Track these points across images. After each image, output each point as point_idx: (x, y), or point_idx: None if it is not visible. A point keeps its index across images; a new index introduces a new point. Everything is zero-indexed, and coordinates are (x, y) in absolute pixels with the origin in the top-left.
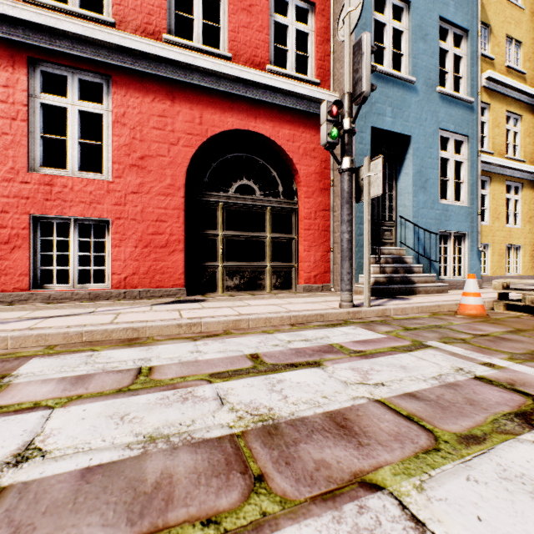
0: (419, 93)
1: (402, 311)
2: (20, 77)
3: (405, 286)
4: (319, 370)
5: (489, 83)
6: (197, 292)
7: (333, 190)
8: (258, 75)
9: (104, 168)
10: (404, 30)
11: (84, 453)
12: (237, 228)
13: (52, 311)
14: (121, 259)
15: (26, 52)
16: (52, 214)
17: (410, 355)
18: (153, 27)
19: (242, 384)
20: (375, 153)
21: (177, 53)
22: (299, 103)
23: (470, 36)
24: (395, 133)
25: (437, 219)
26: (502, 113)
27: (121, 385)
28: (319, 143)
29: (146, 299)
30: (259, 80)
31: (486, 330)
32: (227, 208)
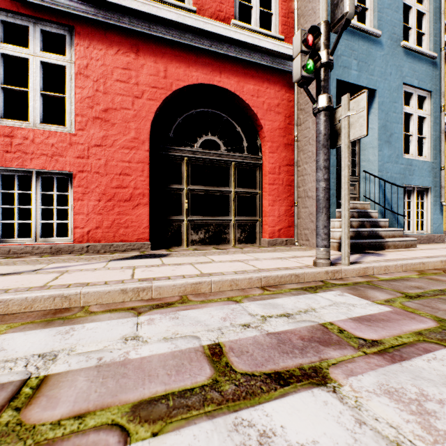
0: (384, 47)
1: (385, 270)
2: None
3: (374, 241)
4: (329, 398)
5: None
6: (162, 246)
7: (297, 145)
8: (222, 28)
9: (67, 121)
10: None
11: None
12: (202, 182)
13: None
14: (84, 213)
15: None
16: (13, 167)
17: None
18: None
19: None
20: None
21: (140, 3)
22: (264, 59)
23: None
24: (360, 87)
25: (401, 173)
26: None
27: None
28: (283, 98)
29: (109, 253)
30: (224, 33)
31: None
32: (192, 162)
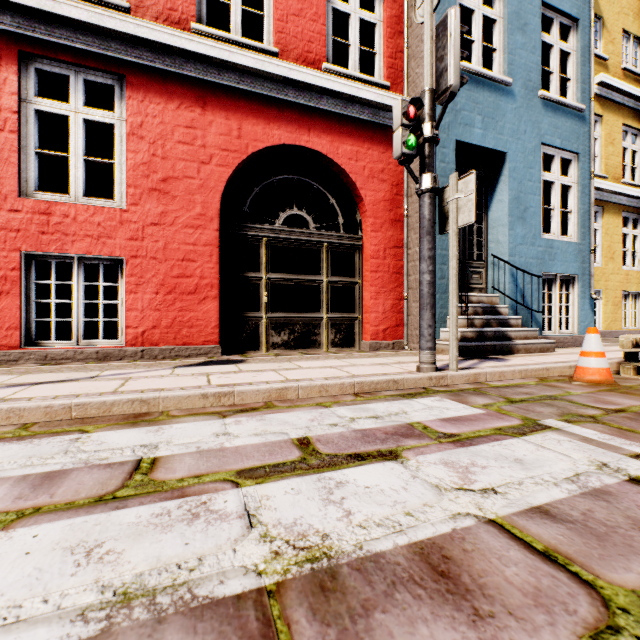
0: (516, 99)
1: (500, 376)
2: (8, 76)
3: (499, 343)
4: (396, 466)
5: (601, 90)
6: (235, 350)
7: (407, 222)
8: (312, 75)
9: (116, 193)
10: (497, 18)
11: (3, 630)
12: (285, 269)
13: (44, 375)
14: (138, 309)
15: (16, 44)
16: (50, 251)
17: (525, 440)
18: (179, 15)
19: (283, 489)
20: (460, 175)
21: (208, 47)
22: (365, 112)
23: (580, 26)
24: (486, 149)
25: (539, 258)
26: (618, 128)
27: (104, 490)
28: (390, 162)
29: (169, 359)
30: (314, 82)
31: (620, 403)
32: (273, 244)
